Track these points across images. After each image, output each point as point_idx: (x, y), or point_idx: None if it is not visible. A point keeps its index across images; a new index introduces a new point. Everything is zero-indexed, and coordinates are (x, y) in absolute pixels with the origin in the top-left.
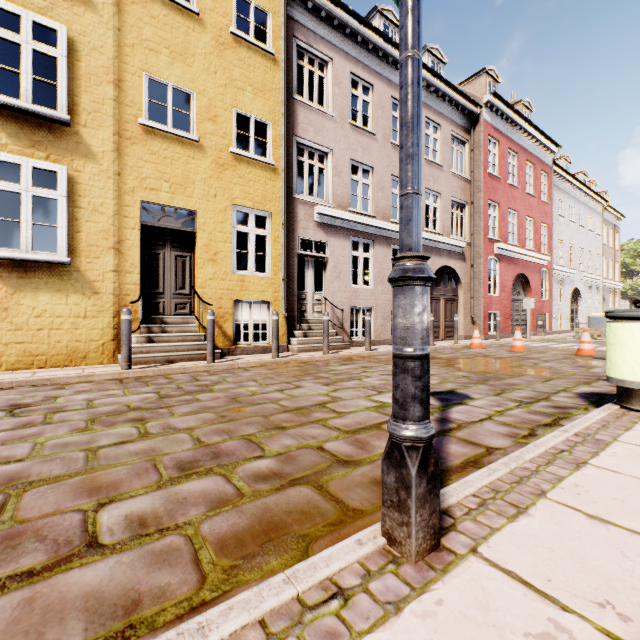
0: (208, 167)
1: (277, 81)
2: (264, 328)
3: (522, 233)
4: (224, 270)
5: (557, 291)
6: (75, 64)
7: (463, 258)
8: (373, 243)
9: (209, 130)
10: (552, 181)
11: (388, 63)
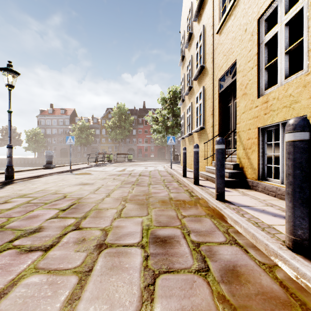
0: (241, 11)
1: None
2: None
3: None
4: (251, 99)
5: None
6: (205, 36)
7: None
8: None
9: None
10: None
11: None
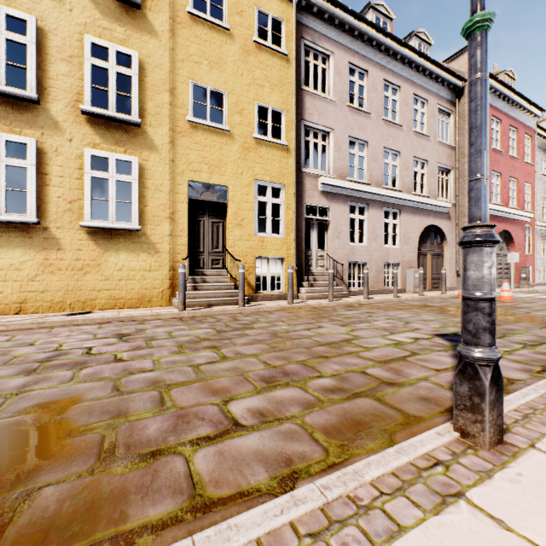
0: (236, 151)
1: (289, 76)
2: (276, 279)
3: (505, 193)
4: (248, 233)
5: (540, 246)
6: (143, 79)
7: (448, 217)
8: (367, 207)
9: (237, 121)
10: (535, 143)
11: (381, 51)
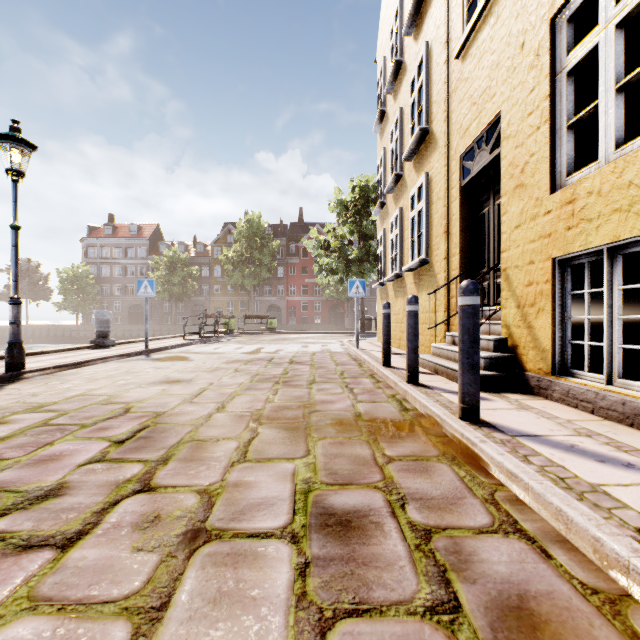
0: (513, 4)
1: None
2: None
3: None
4: (536, 195)
5: None
6: (431, 66)
7: None
8: None
9: None
10: None
11: None
